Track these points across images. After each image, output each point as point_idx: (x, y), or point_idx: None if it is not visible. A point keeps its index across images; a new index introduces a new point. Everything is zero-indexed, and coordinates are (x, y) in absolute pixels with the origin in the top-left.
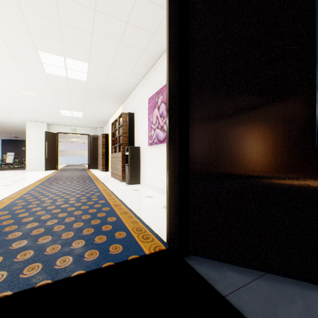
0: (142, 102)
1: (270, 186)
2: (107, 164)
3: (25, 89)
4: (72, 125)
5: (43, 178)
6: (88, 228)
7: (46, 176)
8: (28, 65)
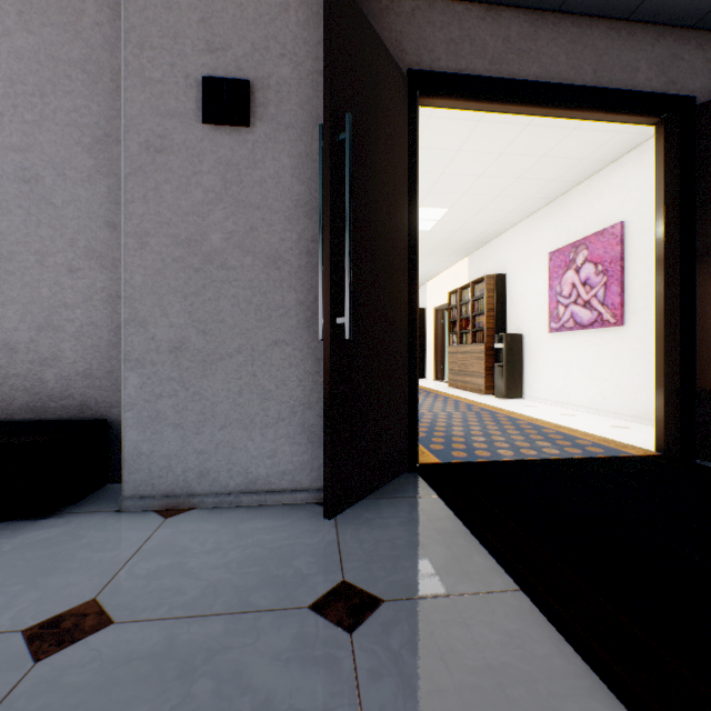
0: (529, 257)
1: None
2: (421, 365)
3: None
4: None
5: None
6: (531, 435)
7: None
8: None
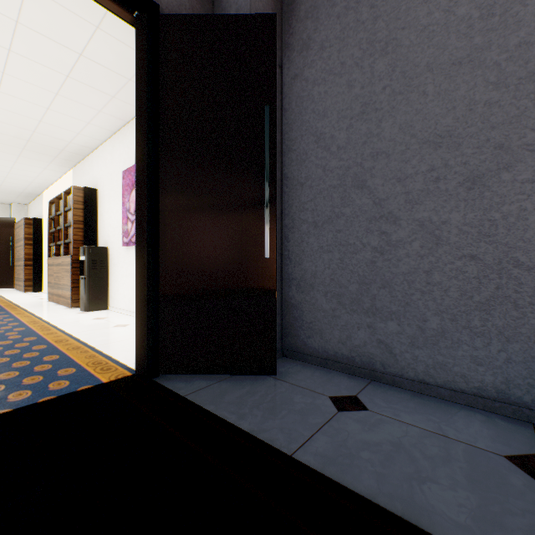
0: (113, 174)
1: (236, 293)
2: (37, 278)
3: None
4: None
5: None
6: (8, 372)
7: None
8: None
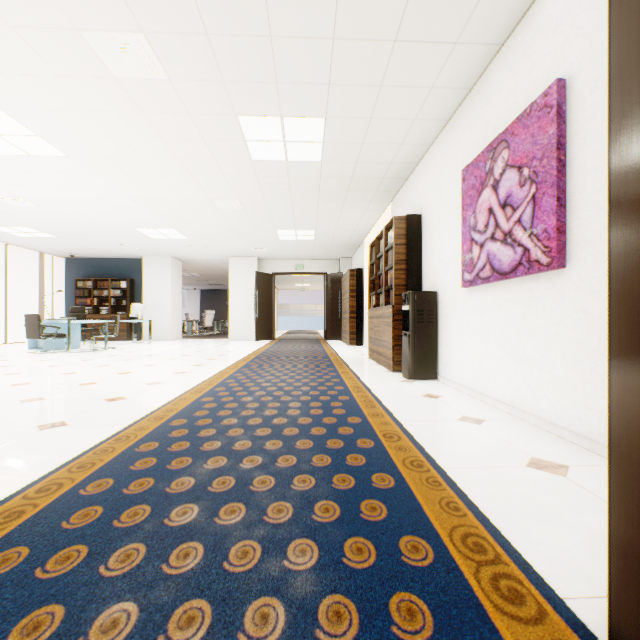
0: (444, 184)
1: None
2: (358, 331)
3: (223, 198)
4: (296, 258)
5: (250, 355)
6: (325, 499)
7: (255, 351)
8: (224, 151)
